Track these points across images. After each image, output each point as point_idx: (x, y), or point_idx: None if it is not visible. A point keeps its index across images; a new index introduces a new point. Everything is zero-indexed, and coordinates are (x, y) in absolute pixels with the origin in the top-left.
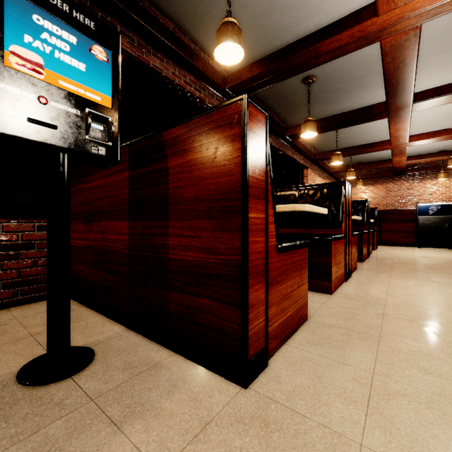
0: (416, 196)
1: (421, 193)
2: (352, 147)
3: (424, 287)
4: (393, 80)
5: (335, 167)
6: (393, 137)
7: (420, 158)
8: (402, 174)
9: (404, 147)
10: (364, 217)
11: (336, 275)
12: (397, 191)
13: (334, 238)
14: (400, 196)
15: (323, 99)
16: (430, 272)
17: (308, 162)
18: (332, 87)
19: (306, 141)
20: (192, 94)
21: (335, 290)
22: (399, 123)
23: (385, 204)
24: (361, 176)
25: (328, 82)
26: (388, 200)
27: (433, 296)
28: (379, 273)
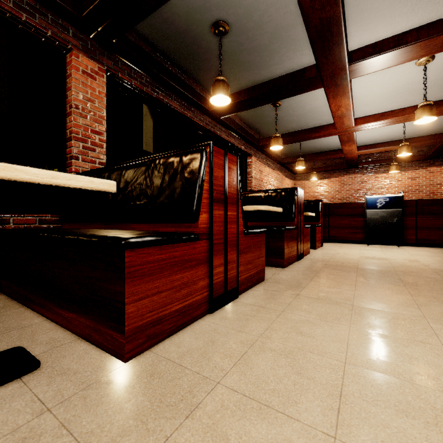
0: (369, 190)
1: (375, 187)
2: (297, 132)
3: (330, 324)
4: (314, 17)
5: (286, 157)
6: (336, 117)
7: (371, 148)
8: (356, 166)
9: (351, 132)
10: (292, 208)
11: (161, 314)
12: (352, 185)
13: (126, 243)
14: (354, 190)
15: (249, 63)
16: (359, 285)
17: (253, 149)
18: (254, 43)
19: (248, 124)
20: (14, 16)
21: (151, 345)
22: (338, 96)
23: (340, 198)
24: (316, 169)
25: (247, 35)
26: (342, 194)
27: (330, 357)
28: (286, 290)
